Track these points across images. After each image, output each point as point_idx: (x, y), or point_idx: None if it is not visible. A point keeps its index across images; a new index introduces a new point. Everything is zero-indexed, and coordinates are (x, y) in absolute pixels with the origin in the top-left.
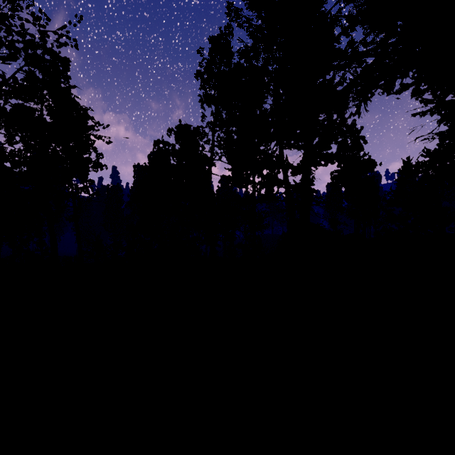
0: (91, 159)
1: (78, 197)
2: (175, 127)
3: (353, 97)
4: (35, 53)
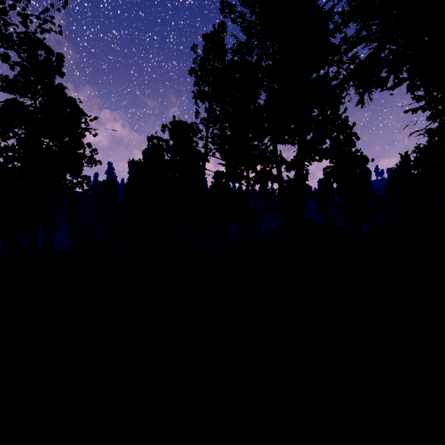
0: (85, 155)
1: (72, 192)
2: (169, 123)
3: (356, 85)
4: (8, 33)
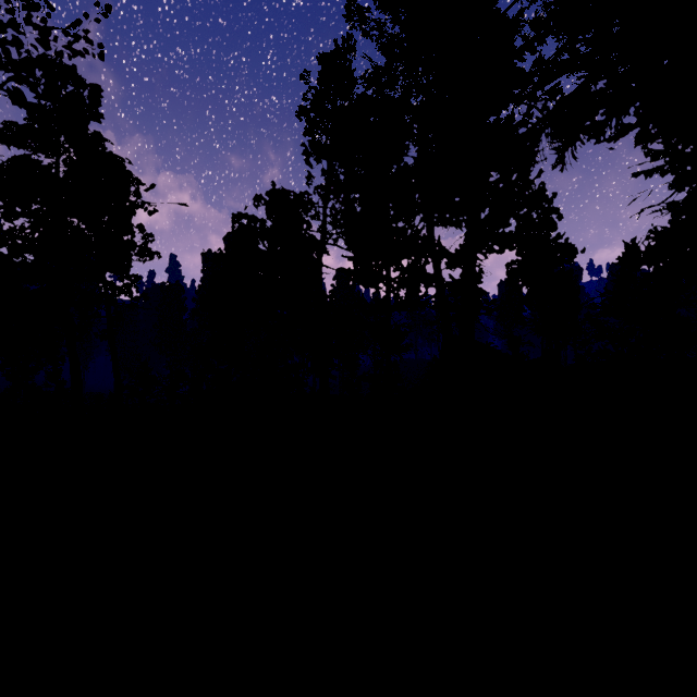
0: (135, 243)
1: (115, 301)
2: (266, 193)
3: (554, 137)
4: (23, 59)
